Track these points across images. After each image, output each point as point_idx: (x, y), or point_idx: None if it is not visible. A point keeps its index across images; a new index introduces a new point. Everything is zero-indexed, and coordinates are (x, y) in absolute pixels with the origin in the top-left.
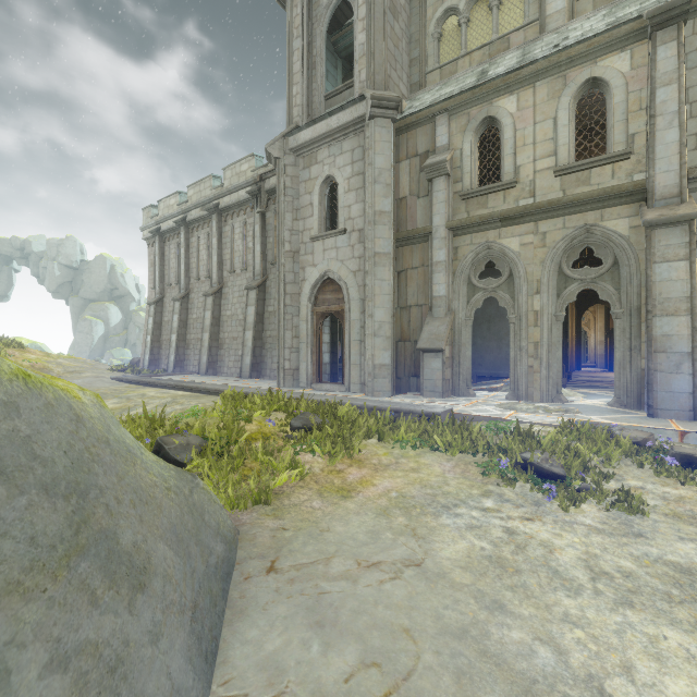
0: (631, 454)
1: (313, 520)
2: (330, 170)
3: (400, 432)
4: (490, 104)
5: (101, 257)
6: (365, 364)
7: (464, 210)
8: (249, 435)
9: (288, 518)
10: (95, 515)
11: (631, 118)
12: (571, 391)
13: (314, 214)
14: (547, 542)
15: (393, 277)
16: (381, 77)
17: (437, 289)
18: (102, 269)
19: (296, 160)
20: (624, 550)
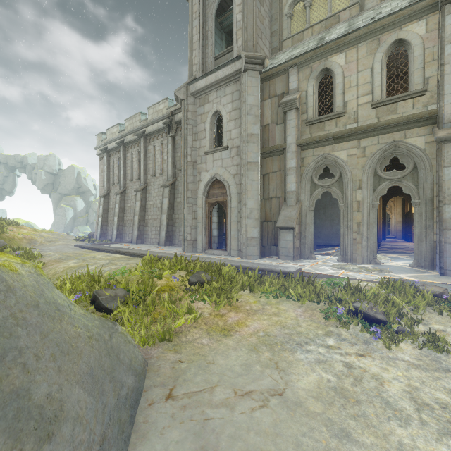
0: (432, 304)
1: (202, 354)
2: (217, 107)
3: (265, 286)
4: (326, 59)
5: (71, 167)
6: (241, 237)
7: (308, 132)
8: (160, 287)
9: (184, 353)
10: (8, 377)
11: (426, 66)
12: (382, 256)
13: (206, 136)
14: (377, 376)
15: (260, 178)
16: (252, 43)
17: (289, 186)
18: (72, 175)
19: (195, 101)
20: (438, 383)
